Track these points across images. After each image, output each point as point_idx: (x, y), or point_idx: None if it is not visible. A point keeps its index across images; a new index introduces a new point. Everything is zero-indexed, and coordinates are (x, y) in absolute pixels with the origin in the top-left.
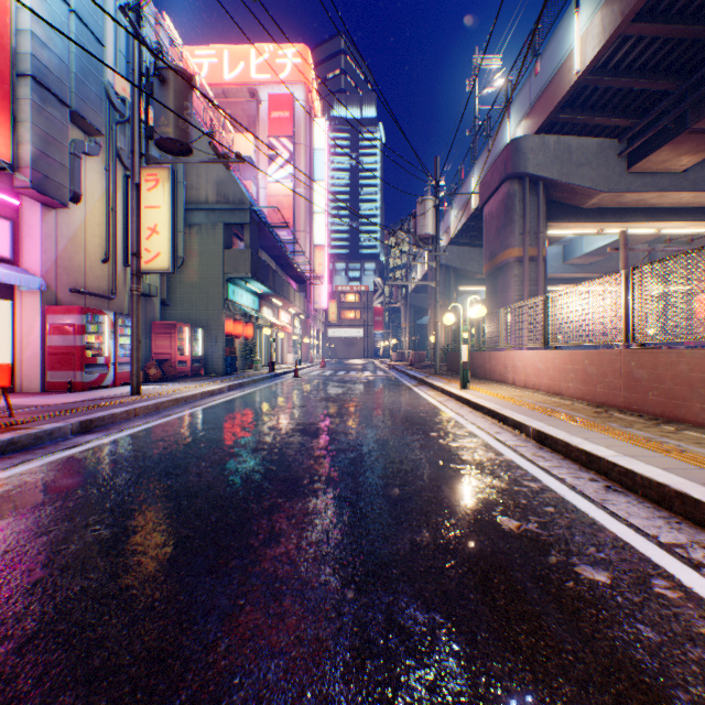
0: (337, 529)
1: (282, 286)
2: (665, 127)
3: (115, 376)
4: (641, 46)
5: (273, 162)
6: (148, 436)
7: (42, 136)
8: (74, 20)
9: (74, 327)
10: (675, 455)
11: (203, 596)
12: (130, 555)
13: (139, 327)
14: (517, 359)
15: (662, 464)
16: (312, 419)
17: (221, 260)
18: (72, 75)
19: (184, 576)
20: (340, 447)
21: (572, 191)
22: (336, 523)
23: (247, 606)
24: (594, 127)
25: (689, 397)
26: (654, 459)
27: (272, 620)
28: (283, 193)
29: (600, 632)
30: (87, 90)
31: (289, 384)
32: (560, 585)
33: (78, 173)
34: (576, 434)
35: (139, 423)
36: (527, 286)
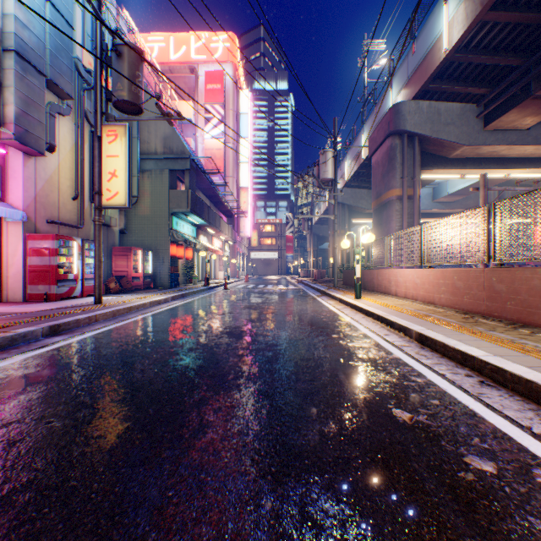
0: (256, 421)
1: (215, 219)
2: (514, 94)
3: (82, 289)
4: (496, 30)
5: (208, 123)
6: (104, 338)
7: (23, 98)
8: (49, 7)
9: (49, 250)
10: (536, 355)
11: (135, 488)
12: (76, 447)
13: (100, 250)
14: (399, 276)
15: (527, 362)
16: (237, 323)
17: (167, 198)
18: (47, 51)
19: (121, 467)
20: (260, 347)
21: (440, 144)
22: (255, 415)
23: (174, 498)
24: (458, 94)
25: (540, 306)
26: (519, 359)
27: (196, 513)
28: (216, 147)
29: (496, 525)
30: (60, 63)
31: (220, 295)
32: (453, 475)
33: (53, 129)
34: (451, 336)
35: (98, 327)
36: (405, 219)
